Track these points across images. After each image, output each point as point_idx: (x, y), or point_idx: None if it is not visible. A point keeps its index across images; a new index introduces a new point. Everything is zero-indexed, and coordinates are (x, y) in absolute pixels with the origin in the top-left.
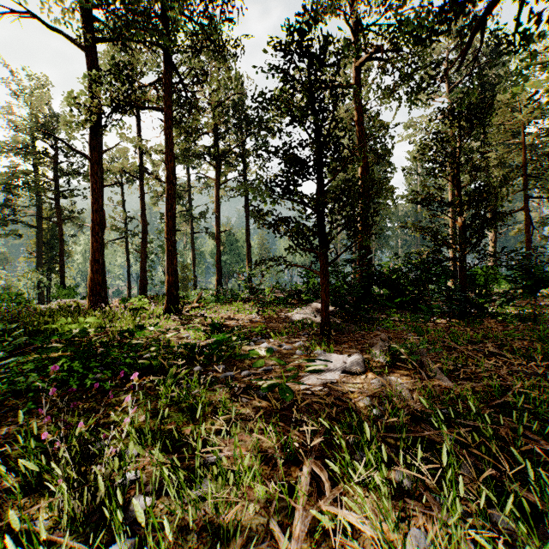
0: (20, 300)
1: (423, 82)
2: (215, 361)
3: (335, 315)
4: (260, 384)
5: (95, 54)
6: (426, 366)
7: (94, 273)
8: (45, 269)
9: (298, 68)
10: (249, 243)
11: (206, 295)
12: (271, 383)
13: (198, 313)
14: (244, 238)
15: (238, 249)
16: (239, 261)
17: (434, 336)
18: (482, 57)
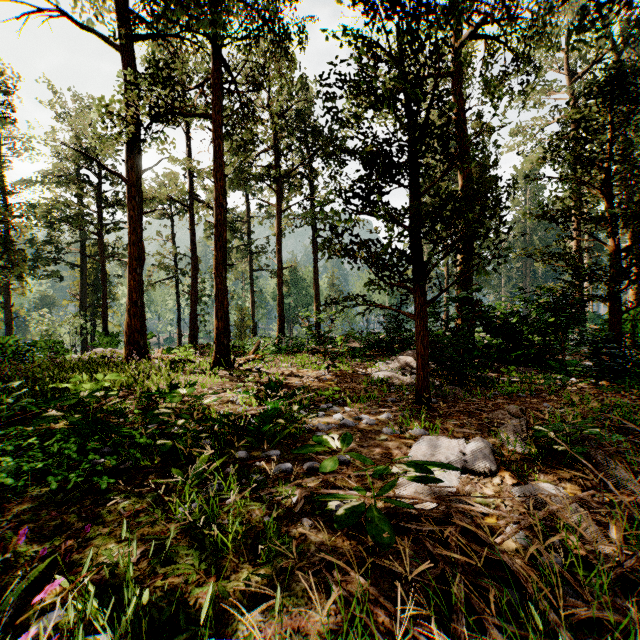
0: (57, 349)
1: (586, 17)
2: (267, 442)
3: (433, 373)
4: (333, 508)
5: (133, 54)
6: (607, 469)
7: (132, 317)
8: (89, 314)
9: (384, 28)
10: (317, 281)
11: (265, 344)
12: (352, 505)
13: (254, 367)
14: (311, 276)
15: (305, 289)
16: (306, 304)
17: (588, 409)
18: (618, 37)
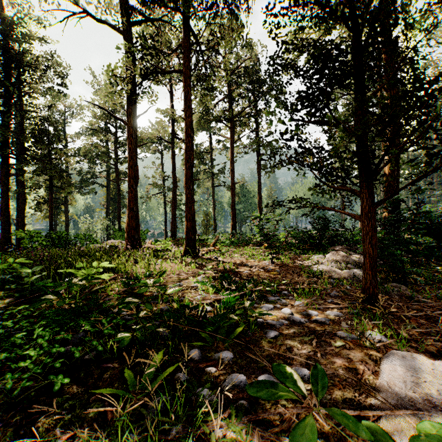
0: (90, 239)
1: None
2: (220, 339)
3: None
4: None
5: (131, 35)
6: None
7: (130, 219)
8: (112, 217)
9: None
10: (260, 192)
11: (222, 238)
12: None
13: (213, 256)
14: (255, 189)
15: (250, 199)
16: (251, 209)
17: None
18: None
